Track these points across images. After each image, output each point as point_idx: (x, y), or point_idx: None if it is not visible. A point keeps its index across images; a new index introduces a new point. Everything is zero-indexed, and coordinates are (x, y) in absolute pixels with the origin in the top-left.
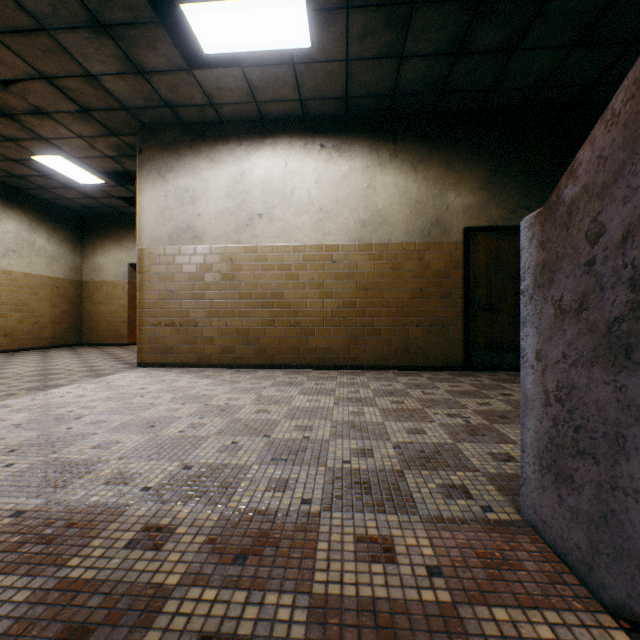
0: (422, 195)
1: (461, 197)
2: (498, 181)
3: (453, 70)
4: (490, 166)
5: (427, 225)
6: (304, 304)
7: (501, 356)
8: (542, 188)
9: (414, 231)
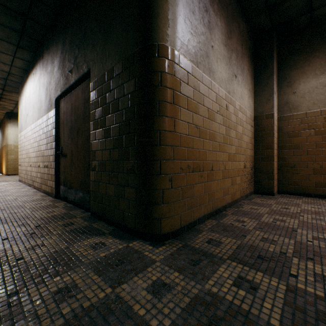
0: (47, 85)
1: (54, 78)
2: (63, 58)
3: (1, 3)
4: (61, 49)
5: (48, 103)
6: (32, 155)
7: (67, 191)
8: (75, 49)
9: (46, 108)
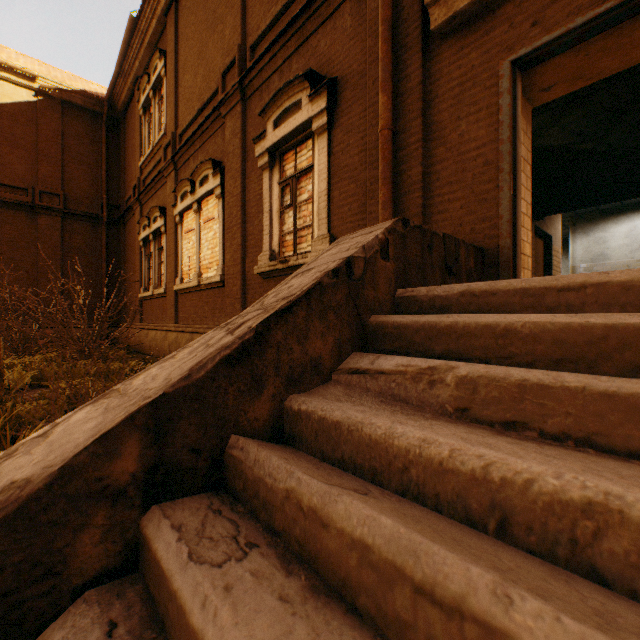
0: None
1: None
2: None
3: None
4: None
5: None
6: None
7: None
8: None
9: None
